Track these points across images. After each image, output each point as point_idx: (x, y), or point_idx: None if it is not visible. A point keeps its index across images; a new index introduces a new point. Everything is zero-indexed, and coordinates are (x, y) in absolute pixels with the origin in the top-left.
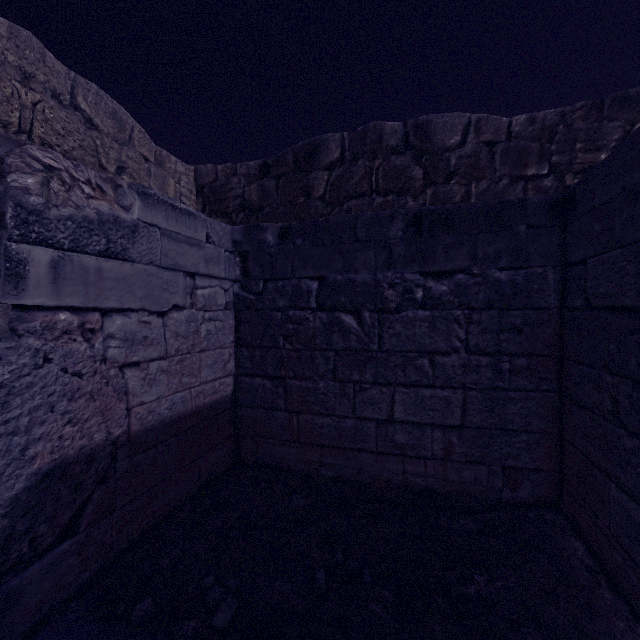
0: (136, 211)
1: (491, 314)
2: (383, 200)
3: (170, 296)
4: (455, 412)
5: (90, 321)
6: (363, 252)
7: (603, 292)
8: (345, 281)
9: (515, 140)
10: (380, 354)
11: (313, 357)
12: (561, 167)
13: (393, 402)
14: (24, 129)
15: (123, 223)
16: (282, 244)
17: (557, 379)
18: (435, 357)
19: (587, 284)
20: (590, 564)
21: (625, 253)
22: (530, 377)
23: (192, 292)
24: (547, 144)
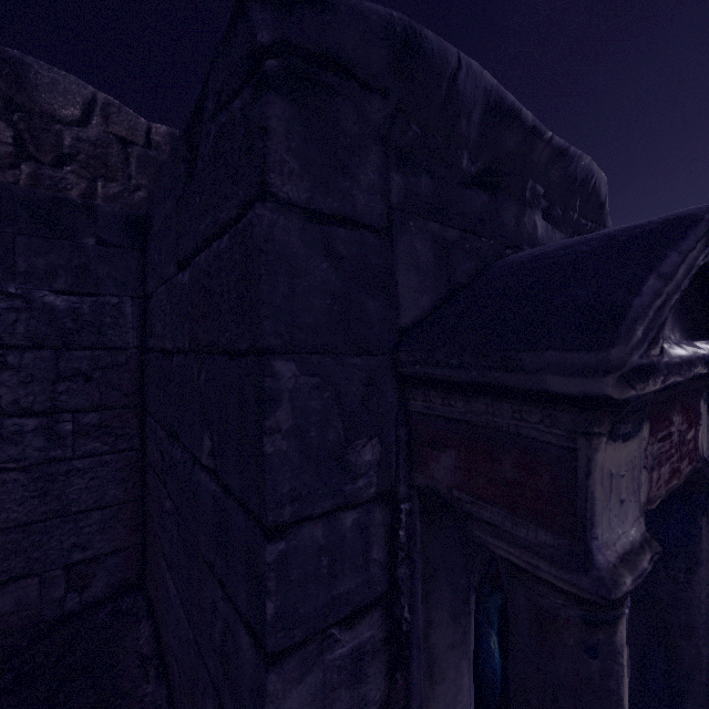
0: None
1: (43, 355)
2: None
3: None
4: None
5: None
6: None
7: (158, 332)
8: None
9: (156, 150)
10: None
11: None
12: None
13: None
14: None
15: None
16: None
17: (139, 433)
18: None
19: (153, 322)
20: (149, 651)
21: (166, 290)
22: (105, 436)
23: None
24: None
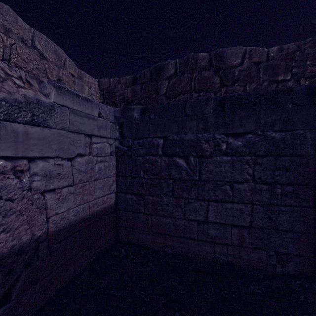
0: (52, 97)
1: (269, 159)
2: (198, 95)
3: (75, 148)
4: (246, 218)
5: (20, 165)
6: (189, 122)
7: None
8: (179, 139)
9: (271, 61)
10: (200, 182)
11: (160, 183)
12: (298, 75)
13: (207, 211)
14: (5, 58)
15: (43, 104)
16: (142, 118)
17: (312, 199)
18: (233, 184)
19: None
20: None
21: None
22: (294, 198)
23: (90, 146)
24: (290, 62)
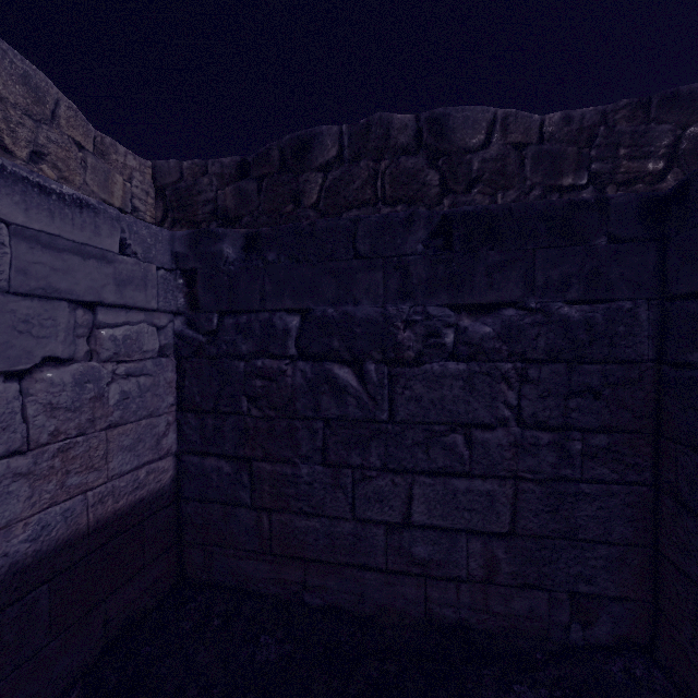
0: None
1: (555, 369)
2: (391, 211)
3: (36, 343)
4: (502, 513)
5: None
6: (366, 273)
7: None
8: (339, 316)
9: (548, 143)
10: (391, 426)
11: (292, 429)
12: (602, 177)
13: (410, 497)
14: None
15: None
16: (247, 260)
17: (651, 466)
18: (473, 431)
19: None
20: None
21: None
22: (611, 462)
23: (91, 333)
24: (586, 149)
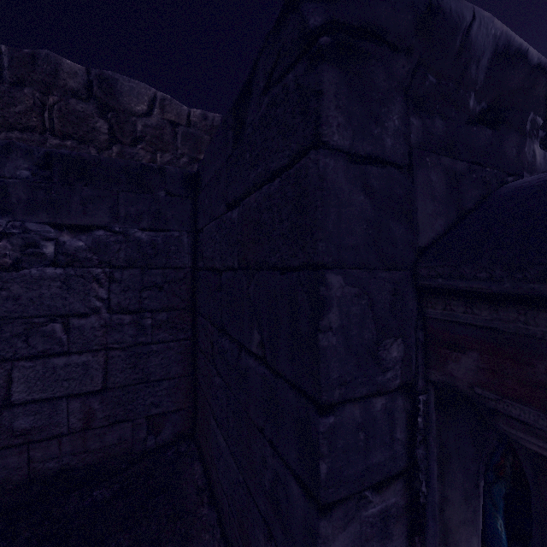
0: None
1: (134, 272)
2: (59, 143)
3: None
4: (97, 376)
5: None
6: None
7: (208, 256)
8: None
9: (193, 128)
10: None
11: None
12: None
13: (11, 381)
14: None
15: None
16: None
17: (192, 328)
18: (71, 320)
19: (203, 248)
20: (202, 484)
21: (216, 225)
22: (170, 329)
23: None
24: None
